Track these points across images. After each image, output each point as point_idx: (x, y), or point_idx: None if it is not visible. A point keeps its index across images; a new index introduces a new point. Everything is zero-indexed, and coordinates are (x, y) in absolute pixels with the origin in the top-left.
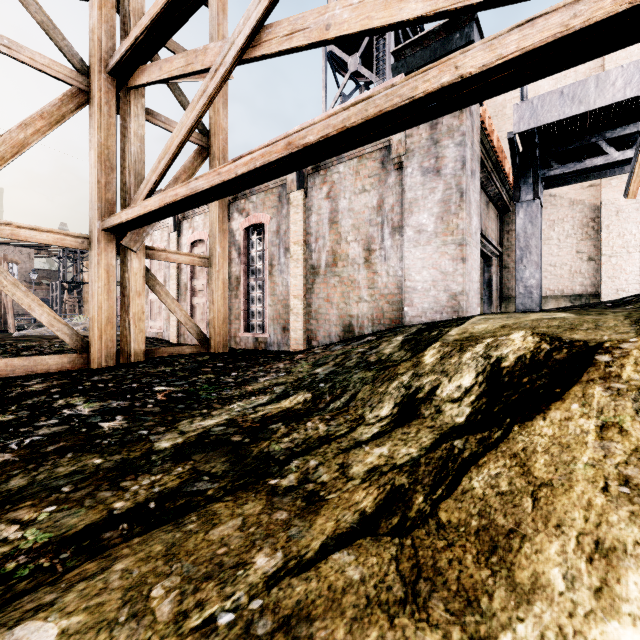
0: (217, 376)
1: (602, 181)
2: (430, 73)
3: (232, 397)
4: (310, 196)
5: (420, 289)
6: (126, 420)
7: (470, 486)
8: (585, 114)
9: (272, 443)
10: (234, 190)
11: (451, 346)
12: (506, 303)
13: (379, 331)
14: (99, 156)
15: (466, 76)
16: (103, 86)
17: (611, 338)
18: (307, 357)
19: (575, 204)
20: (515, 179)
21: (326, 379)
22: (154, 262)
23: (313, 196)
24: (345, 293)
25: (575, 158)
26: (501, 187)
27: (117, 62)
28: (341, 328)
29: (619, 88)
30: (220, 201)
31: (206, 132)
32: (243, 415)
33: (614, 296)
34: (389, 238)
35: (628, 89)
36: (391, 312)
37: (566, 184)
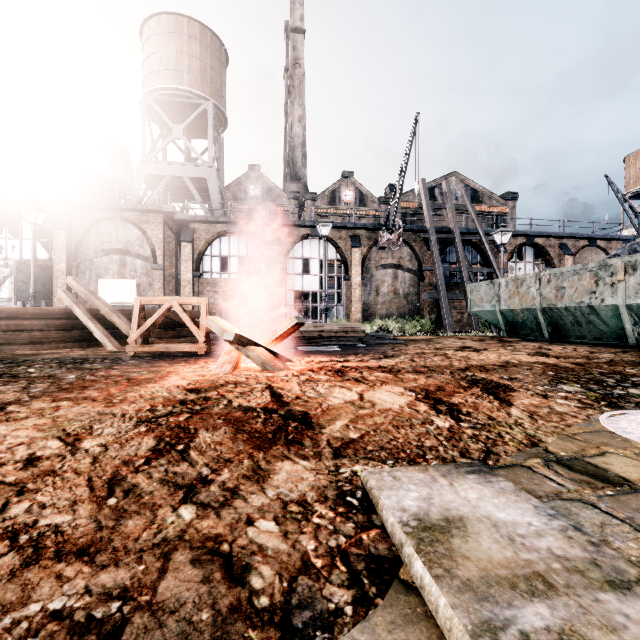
0: None
1: None
2: None
3: None
4: None
5: None
6: None
7: None
8: None
9: None
10: None
11: None
12: None
13: None
14: None
15: None
16: None
17: None
18: None
19: None
20: None
21: None
22: None
23: None
24: None
25: None
26: None
27: None
28: None
29: None
30: None
31: None
32: None
33: None
34: None
35: None
36: None
37: None
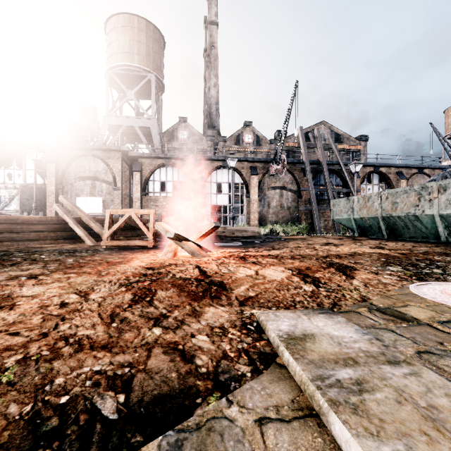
0: None
1: None
2: None
3: None
4: None
5: None
6: None
7: None
8: None
9: None
10: None
11: None
12: None
13: None
14: None
15: None
16: None
17: None
18: None
19: None
20: None
21: None
22: None
23: None
24: None
25: None
26: None
27: None
28: None
29: None
30: None
31: None
32: None
33: None
34: None
35: None
36: None
37: None
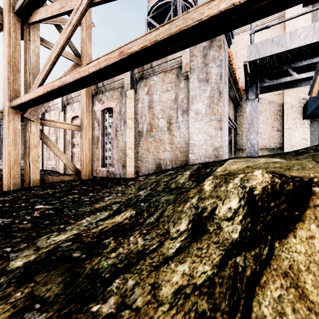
0: (80, 196)
1: (284, 91)
2: (212, 3)
3: (84, 213)
4: (138, 93)
5: (197, 144)
6: (0, 237)
7: (261, 313)
8: (282, 53)
9: (102, 259)
10: (89, 83)
11: (219, 179)
12: (238, 152)
13: (175, 167)
14: (9, 62)
15: (236, 4)
16: (11, 21)
17: (315, 175)
18: (135, 183)
19: (271, 103)
20: (246, 87)
21: (145, 200)
22: (51, 128)
23: (139, 93)
24: (157, 146)
25: (274, 78)
26: (236, 93)
27: (20, 6)
28: (155, 165)
29: (302, 39)
30: (87, 94)
31: (79, 55)
32: (87, 230)
33: (290, 149)
34: (181, 116)
35: (307, 39)
36: (182, 157)
37: (269, 92)
